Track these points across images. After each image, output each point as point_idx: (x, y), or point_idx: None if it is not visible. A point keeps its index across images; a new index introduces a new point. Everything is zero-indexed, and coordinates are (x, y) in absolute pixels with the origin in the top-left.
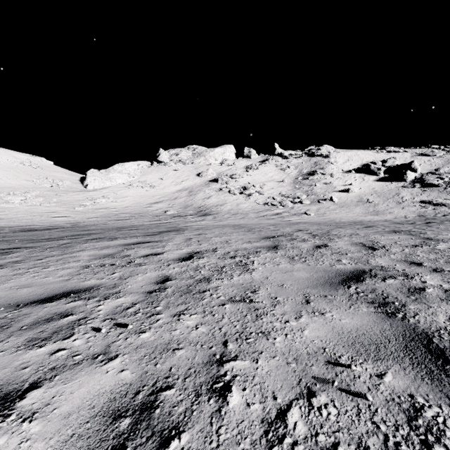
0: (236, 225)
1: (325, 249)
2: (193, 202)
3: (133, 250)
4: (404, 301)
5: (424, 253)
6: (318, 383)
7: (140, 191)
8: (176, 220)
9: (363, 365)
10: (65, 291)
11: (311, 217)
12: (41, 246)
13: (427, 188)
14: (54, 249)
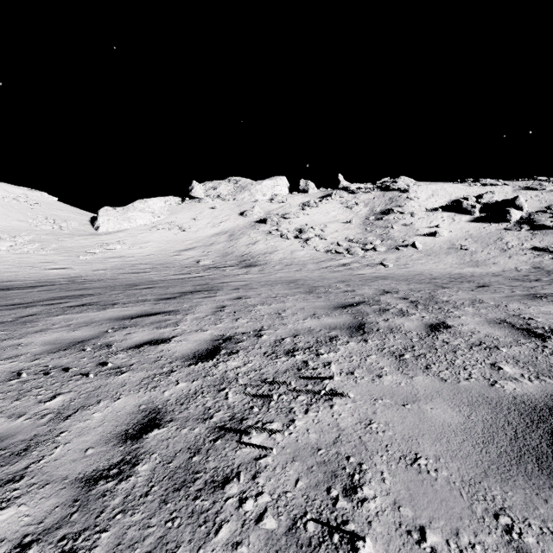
0: (291, 281)
1: (450, 335)
2: (234, 249)
3: (123, 331)
4: None
5: None
6: None
7: (166, 235)
8: (211, 273)
9: None
10: None
11: (390, 269)
12: None
13: (539, 231)
14: (0, 328)
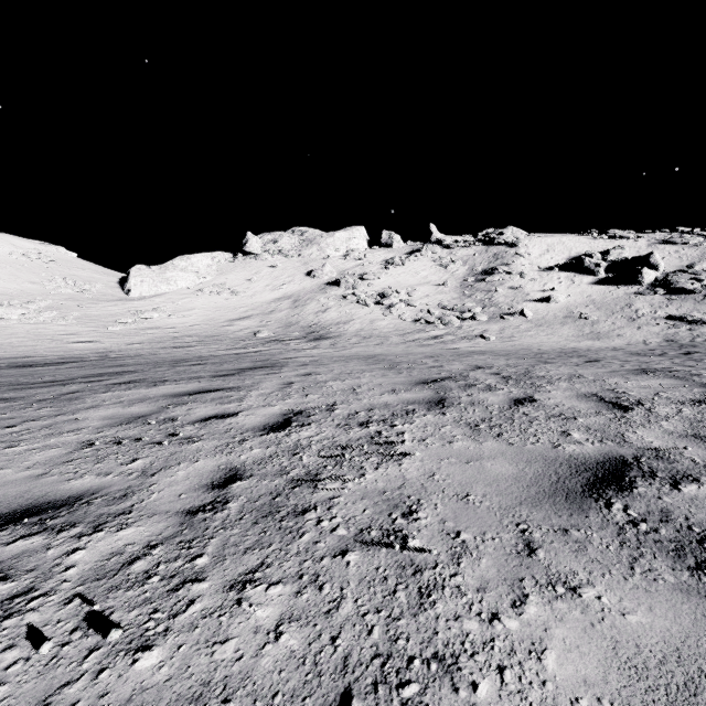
0: (369, 356)
1: (532, 408)
2: (300, 318)
3: (184, 407)
4: None
5: None
6: None
7: (215, 300)
8: (272, 347)
9: None
10: (22, 506)
11: (492, 343)
12: (28, 397)
13: (677, 296)
14: (46, 405)
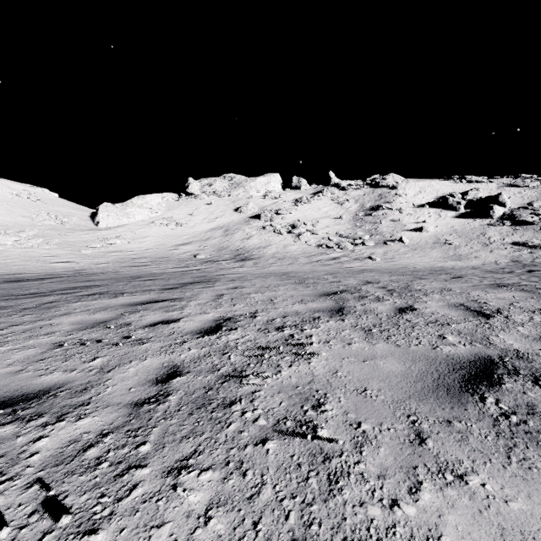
0: (283, 273)
1: (413, 316)
2: (230, 244)
3: (138, 314)
4: None
5: None
6: None
7: (164, 230)
8: (208, 266)
9: None
10: None
11: (377, 263)
12: (15, 306)
13: (520, 227)
14: (29, 312)
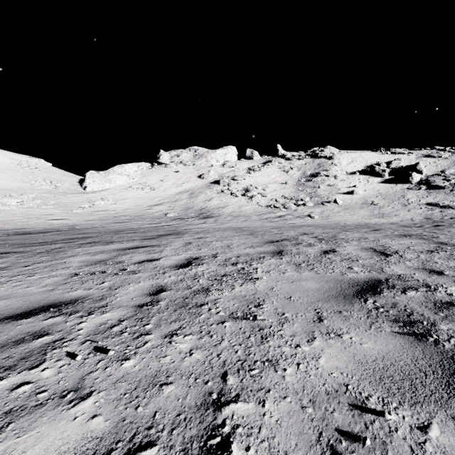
0: (238, 228)
1: (333, 255)
2: (194, 205)
3: (128, 256)
4: (433, 320)
5: (442, 260)
6: (344, 439)
7: (140, 193)
8: (177, 223)
9: (398, 411)
10: (46, 304)
11: (315, 220)
12: (32, 251)
13: (433, 190)
14: (44, 255)
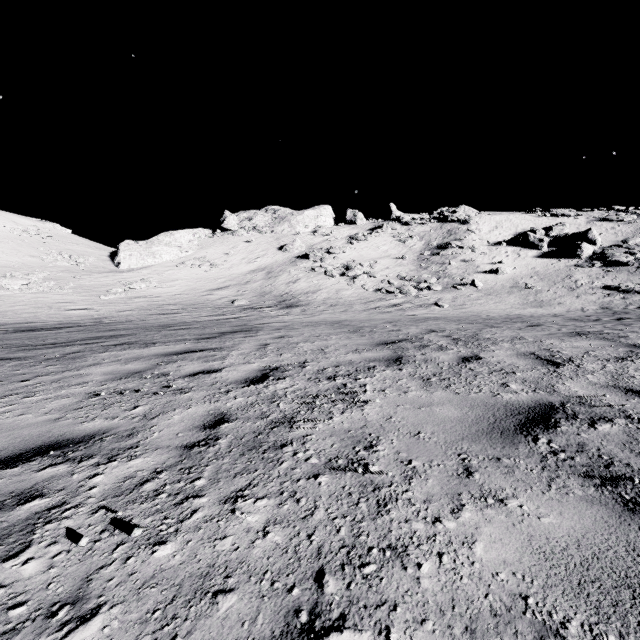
0: (336, 322)
1: (477, 365)
2: (273, 288)
3: (175, 364)
4: None
5: None
6: None
7: (196, 272)
8: (248, 314)
9: None
10: (45, 443)
11: (445, 310)
12: (36, 356)
13: (612, 268)
14: (53, 363)
